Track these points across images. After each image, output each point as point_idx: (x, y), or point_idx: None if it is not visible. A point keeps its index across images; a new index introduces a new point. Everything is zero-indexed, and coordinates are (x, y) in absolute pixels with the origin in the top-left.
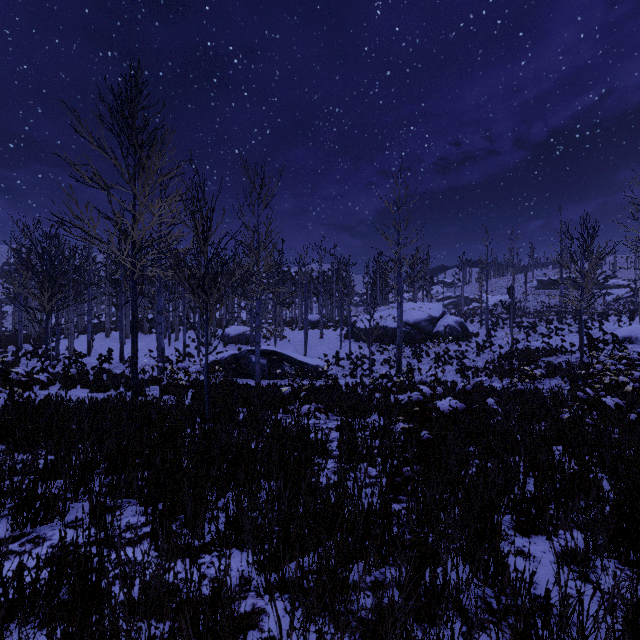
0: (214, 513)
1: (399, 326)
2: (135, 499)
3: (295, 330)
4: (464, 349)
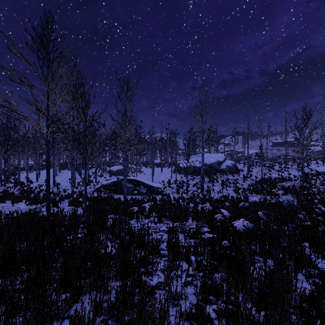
0: (63, 323)
1: (202, 166)
2: None
3: (147, 168)
4: (236, 178)
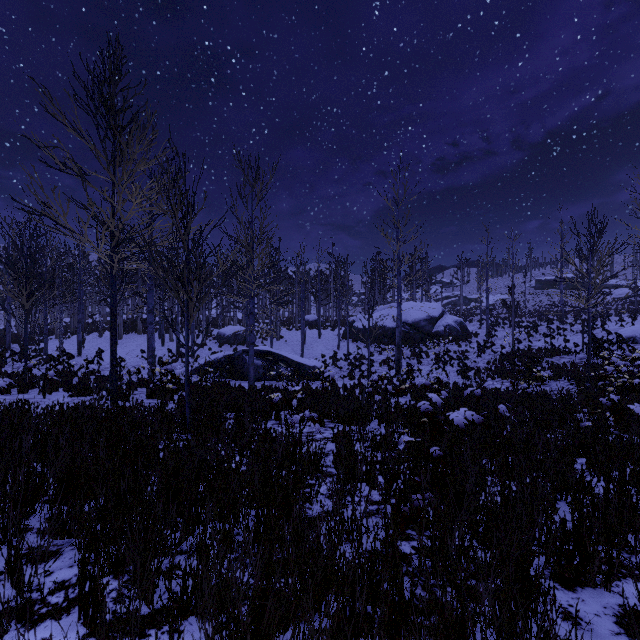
0: (176, 560)
1: (398, 326)
2: (73, 544)
3: (292, 330)
4: (464, 349)
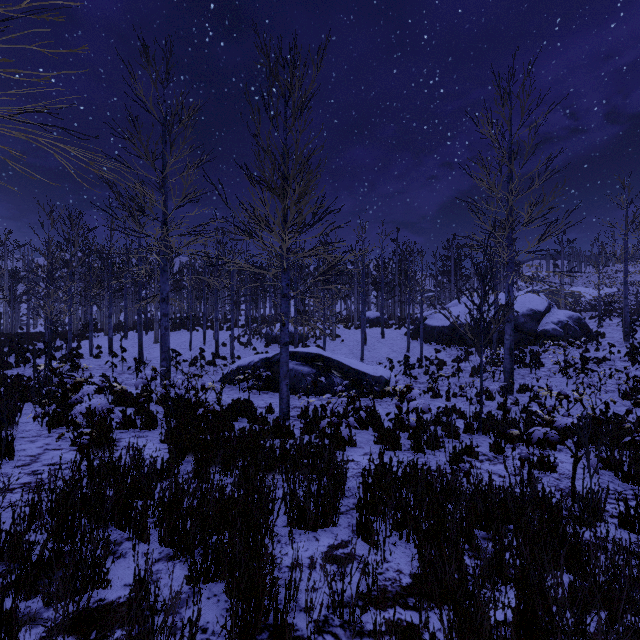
0: None
1: (509, 320)
2: None
3: (350, 328)
4: (596, 356)
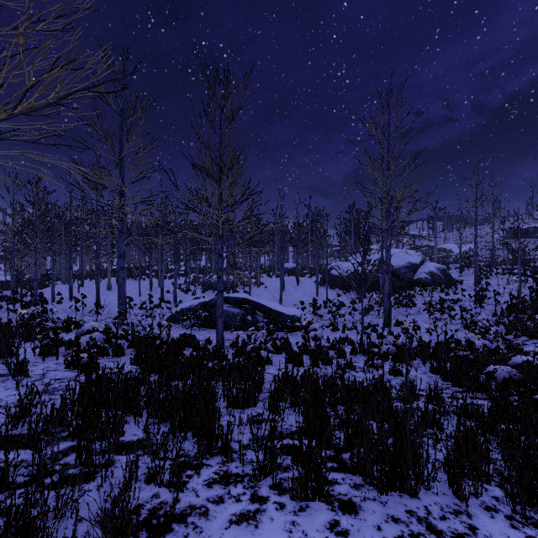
0: None
1: (388, 272)
2: None
3: (272, 277)
4: (454, 298)
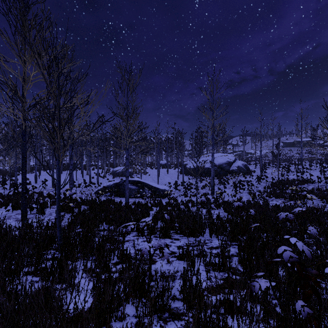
0: None
1: (213, 166)
2: None
3: (153, 169)
4: (248, 180)
